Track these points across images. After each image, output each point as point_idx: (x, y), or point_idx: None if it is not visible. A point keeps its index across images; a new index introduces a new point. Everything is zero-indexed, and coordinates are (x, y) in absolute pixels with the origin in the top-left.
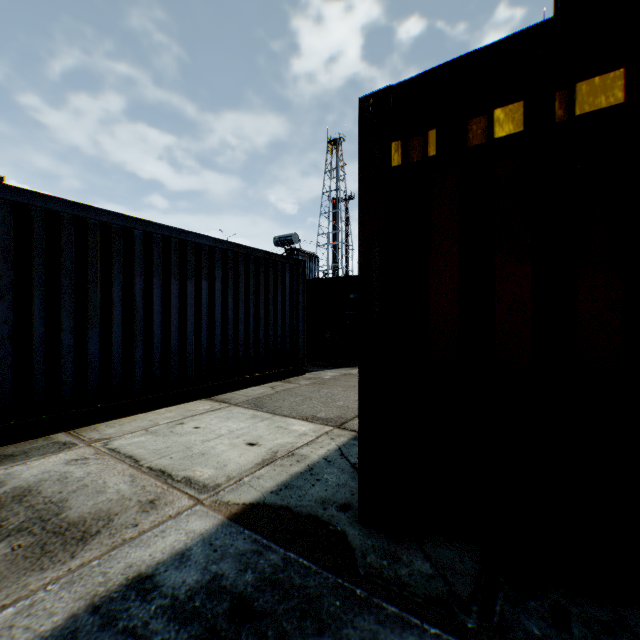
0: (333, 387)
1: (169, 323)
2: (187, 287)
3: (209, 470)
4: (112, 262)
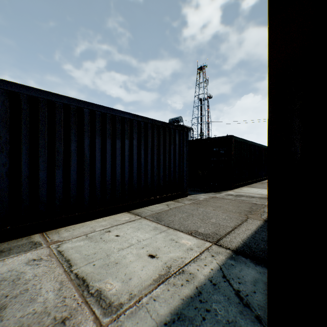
0: (206, 207)
1: (105, 166)
2: (116, 144)
3: (117, 283)
4: (70, 128)
